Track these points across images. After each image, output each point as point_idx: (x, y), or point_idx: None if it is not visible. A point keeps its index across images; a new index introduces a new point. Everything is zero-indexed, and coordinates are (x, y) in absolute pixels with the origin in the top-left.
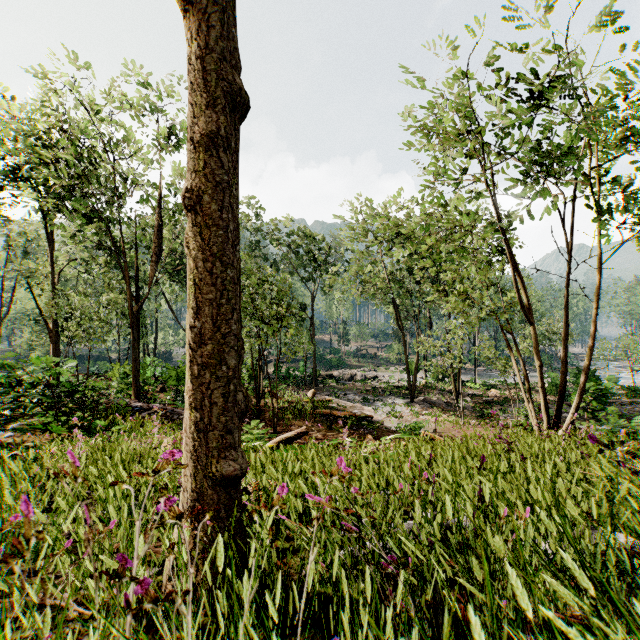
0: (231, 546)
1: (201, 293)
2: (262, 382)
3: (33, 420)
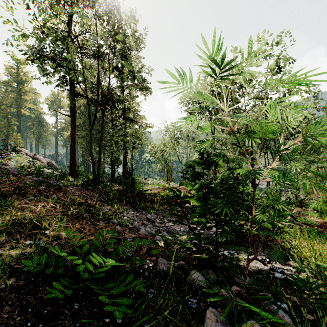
0: None
1: None
2: None
3: None
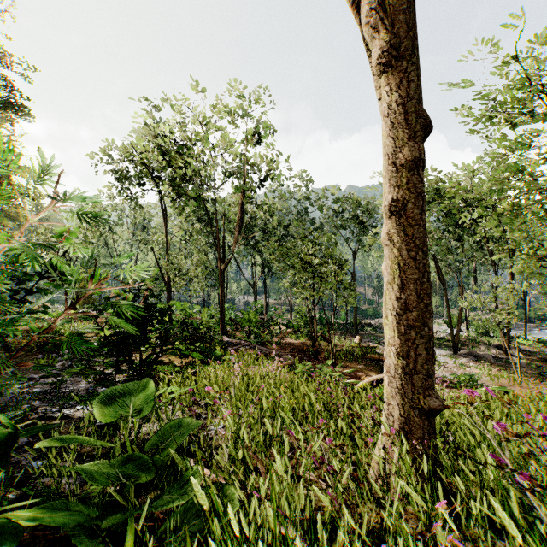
0: (433, 461)
1: (406, 274)
2: (316, 327)
3: (169, 346)
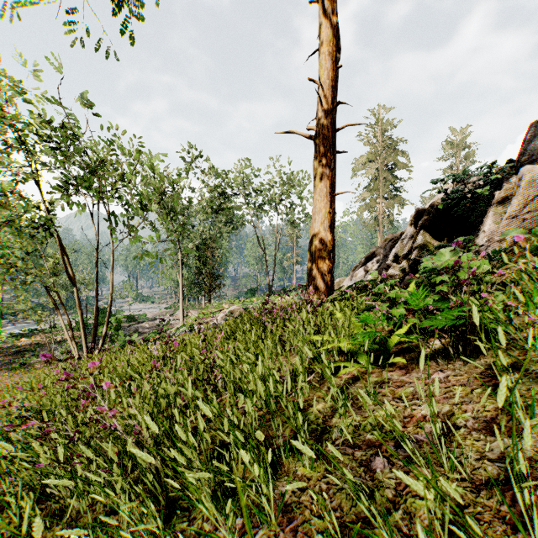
0: None
1: None
2: None
3: None
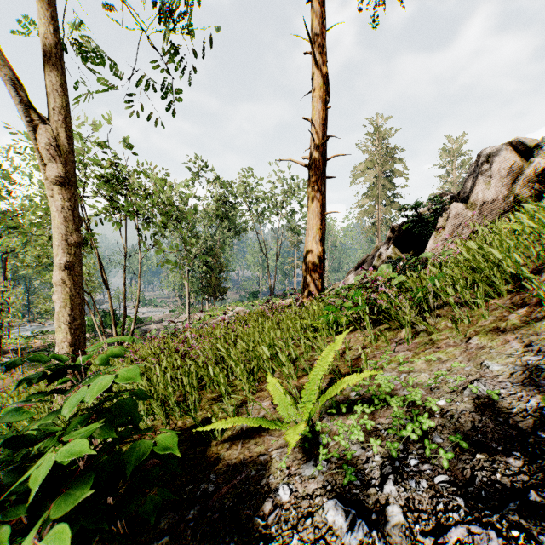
0: None
1: (74, 301)
2: None
3: None
